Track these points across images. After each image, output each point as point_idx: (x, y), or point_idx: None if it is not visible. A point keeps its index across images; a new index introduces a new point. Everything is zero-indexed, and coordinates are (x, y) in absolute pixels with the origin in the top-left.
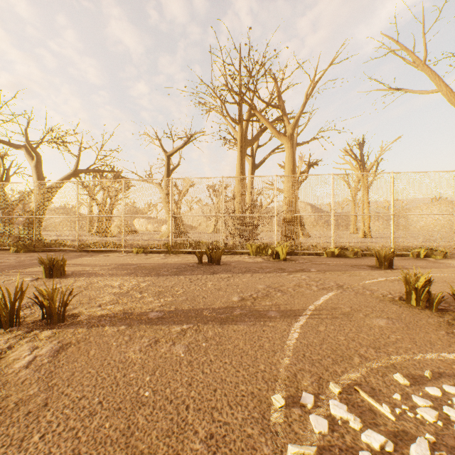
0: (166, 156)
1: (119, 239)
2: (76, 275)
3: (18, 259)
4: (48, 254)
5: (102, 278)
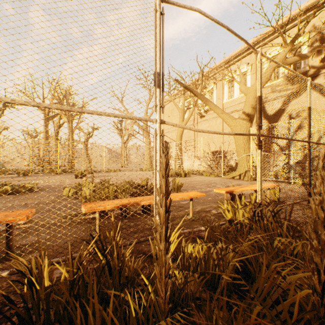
0: None
1: None
2: None
3: None
4: None
5: None
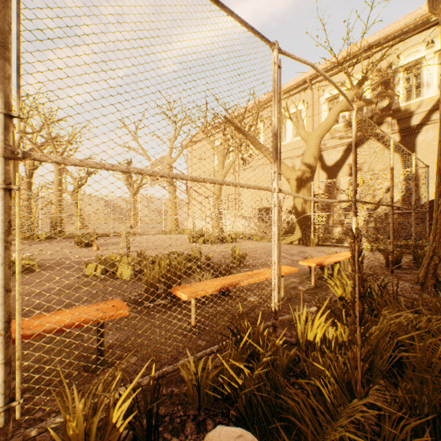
0: None
1: None
2: None
3: None
4: None
5: None
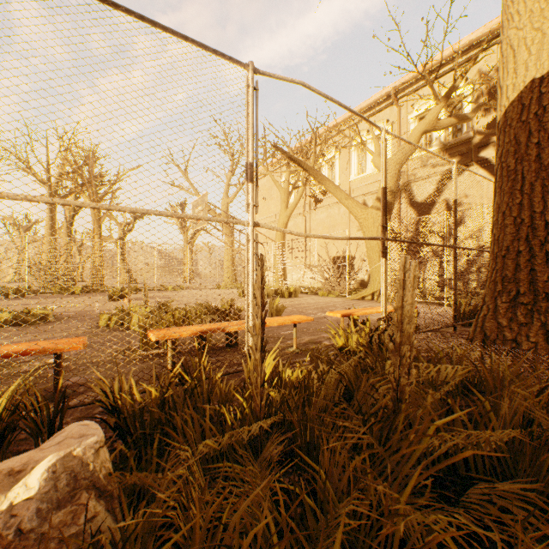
0: None
1: None
2: None
3: None
4: None
5: None
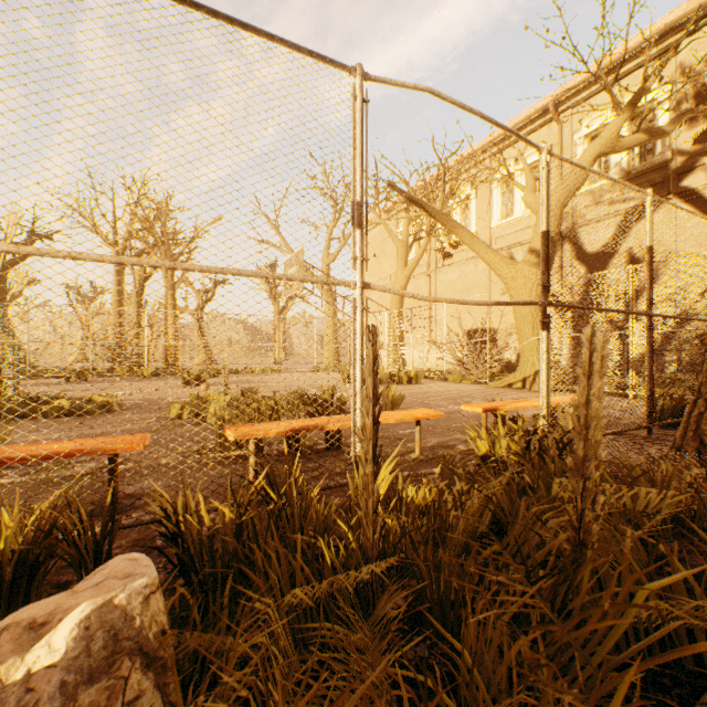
0: None
1: None
2: None
3: None
4: None
5: None
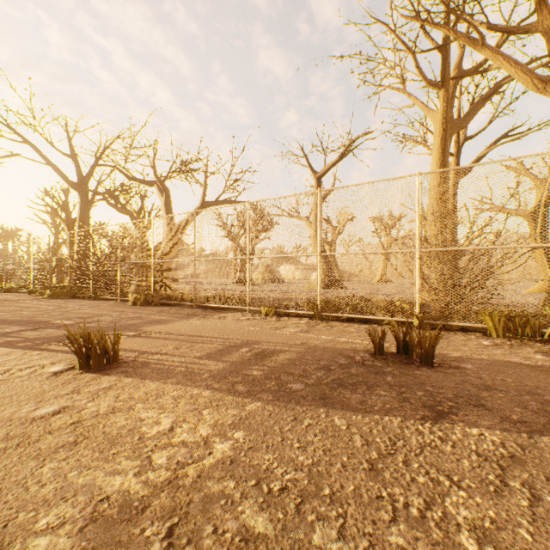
0: (314, 179)
1: (242, 293)
2: (131, 367)
3: (120, 316)
4: (161, 309)
5: (159, 386)
